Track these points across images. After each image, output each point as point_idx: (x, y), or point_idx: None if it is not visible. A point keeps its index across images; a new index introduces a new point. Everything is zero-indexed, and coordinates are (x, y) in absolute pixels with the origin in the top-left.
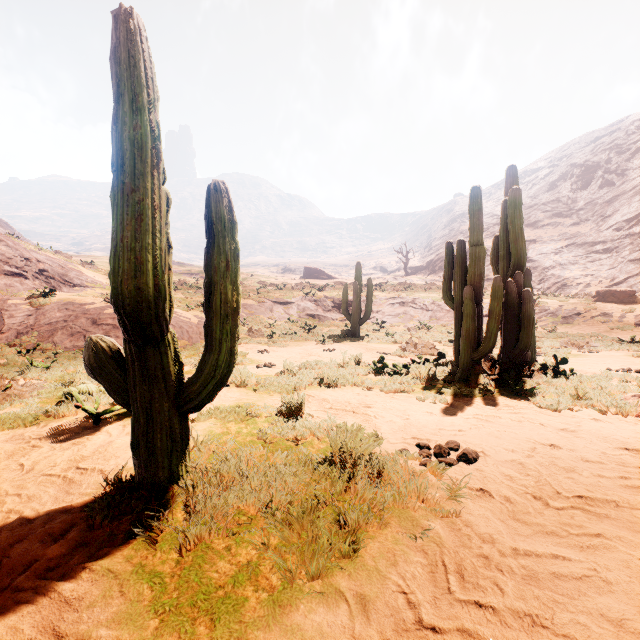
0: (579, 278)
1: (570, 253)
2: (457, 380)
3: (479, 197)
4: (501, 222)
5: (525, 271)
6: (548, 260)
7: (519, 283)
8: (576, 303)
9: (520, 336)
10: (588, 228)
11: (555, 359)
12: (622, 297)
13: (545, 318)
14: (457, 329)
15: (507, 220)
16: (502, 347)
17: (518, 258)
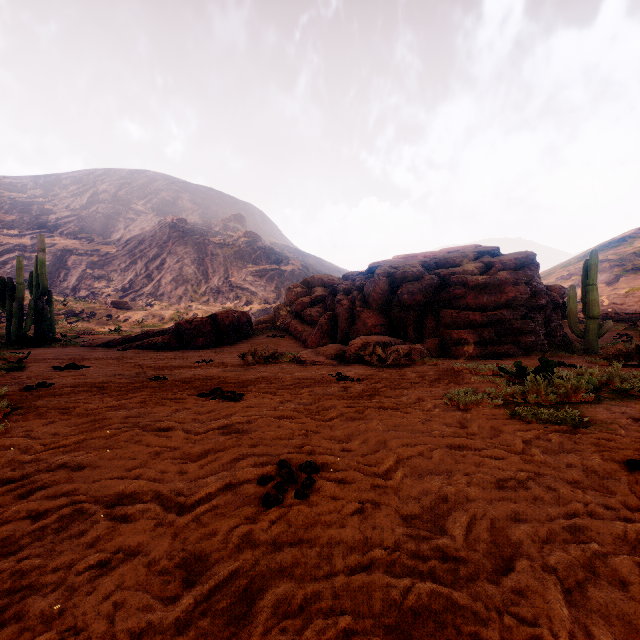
0: (105, 288)
1: (100, 268)
2: (10, 345)
3: (22, 262)
4: (35, 267)
5: (50, 292)
6: (83, 271)
7: (44, 302)
8: (95, 308)
9: (43, 325)
10: (115, 250)
11: (62, 335)
12: (121, 305)
13: (72, 318)
14: (8, 322)
15: (38, 268)
16: (35, 330)
17: (44, 288)
